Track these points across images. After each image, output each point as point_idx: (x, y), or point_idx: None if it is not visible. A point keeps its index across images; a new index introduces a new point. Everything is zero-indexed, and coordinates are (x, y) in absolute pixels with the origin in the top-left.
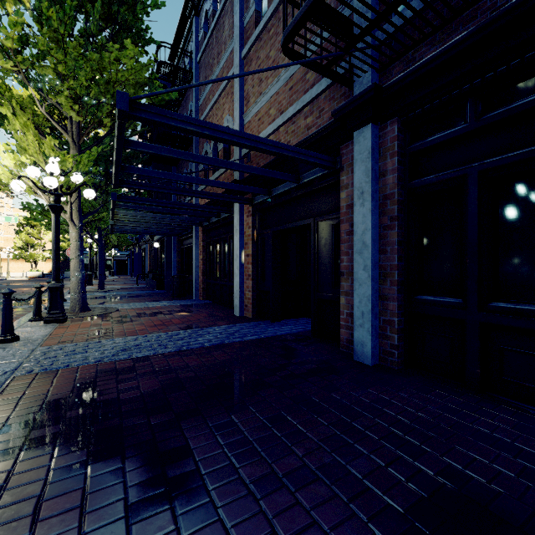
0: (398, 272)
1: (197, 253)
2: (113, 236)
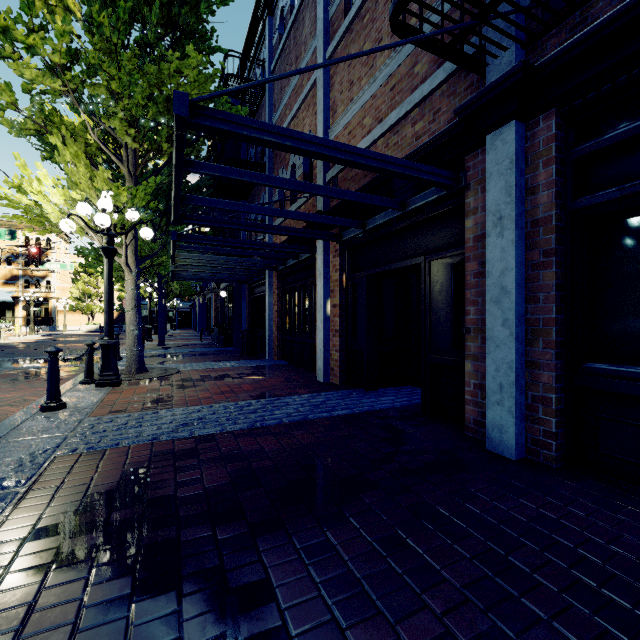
0: (556, 328)
1: (271, 303)
2: (175, 284)
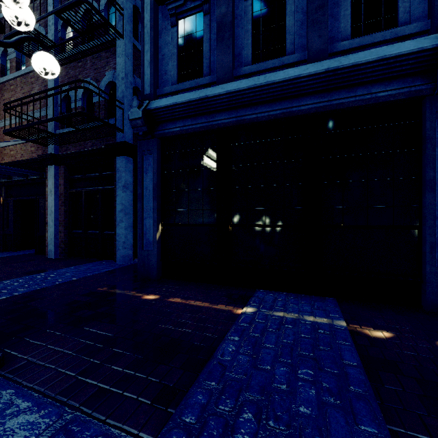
0: (65, 222)
1: None
2: None
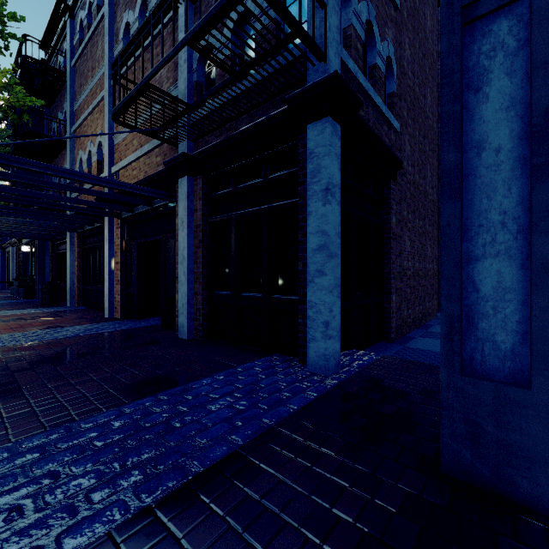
0: (203, 276)
1: (72, 259)
2: None
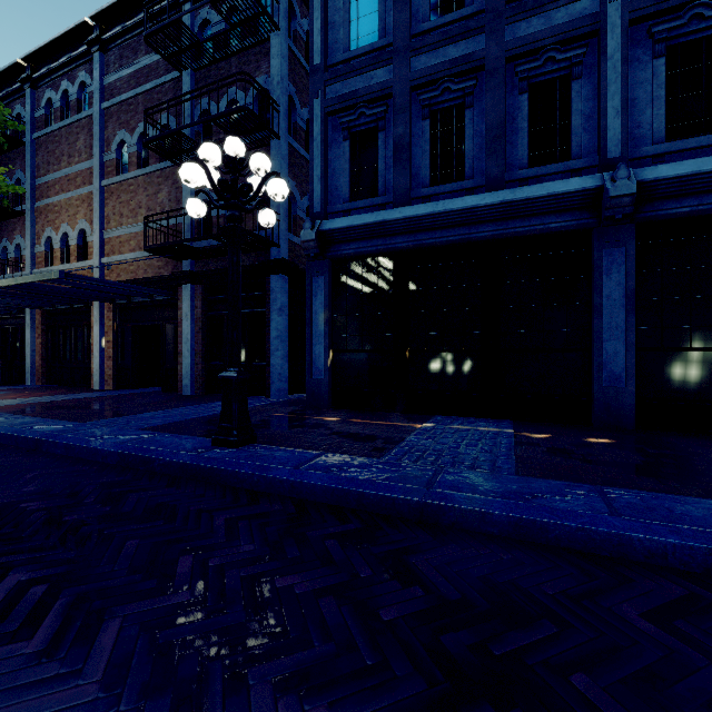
0: (202, 352)
1: (34, 337)
2: None
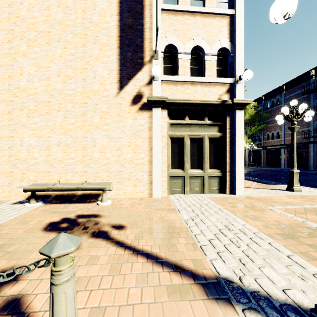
0: (316, 160)
1: (263, 156)
2: None
